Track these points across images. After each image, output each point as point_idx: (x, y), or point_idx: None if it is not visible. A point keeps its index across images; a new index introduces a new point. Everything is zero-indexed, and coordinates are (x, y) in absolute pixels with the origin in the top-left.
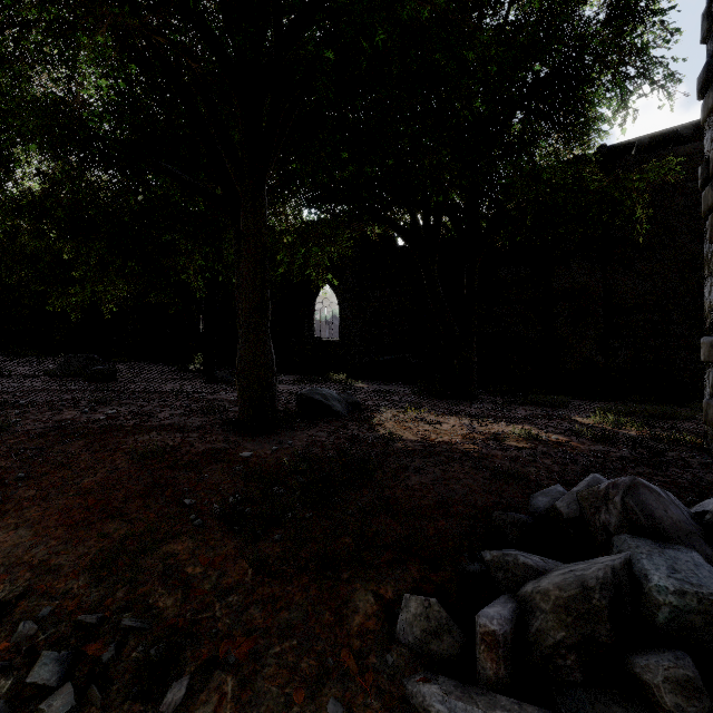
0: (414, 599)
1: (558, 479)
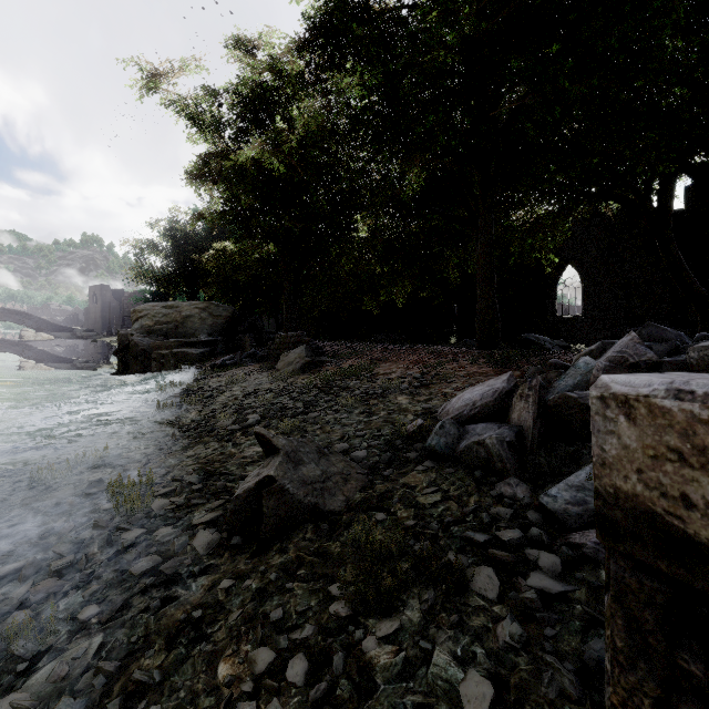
0: (533, 368)
1: None
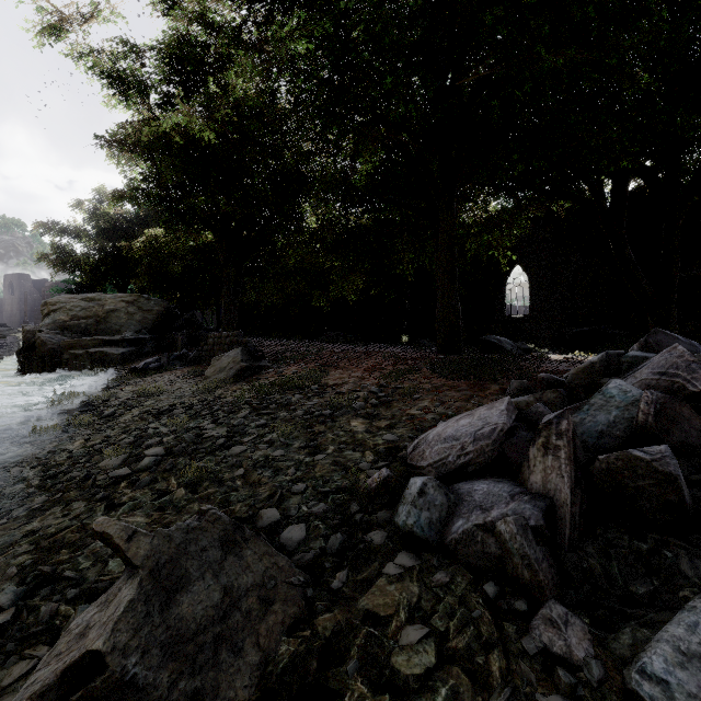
0: (516, 382)
1: None
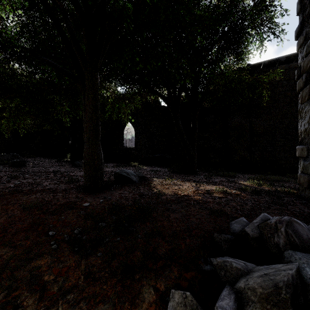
0: (177, 293)
1: (241, 213)
